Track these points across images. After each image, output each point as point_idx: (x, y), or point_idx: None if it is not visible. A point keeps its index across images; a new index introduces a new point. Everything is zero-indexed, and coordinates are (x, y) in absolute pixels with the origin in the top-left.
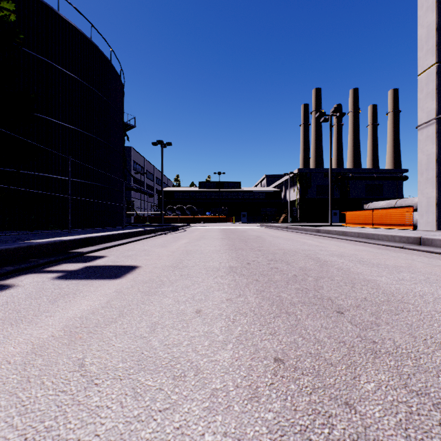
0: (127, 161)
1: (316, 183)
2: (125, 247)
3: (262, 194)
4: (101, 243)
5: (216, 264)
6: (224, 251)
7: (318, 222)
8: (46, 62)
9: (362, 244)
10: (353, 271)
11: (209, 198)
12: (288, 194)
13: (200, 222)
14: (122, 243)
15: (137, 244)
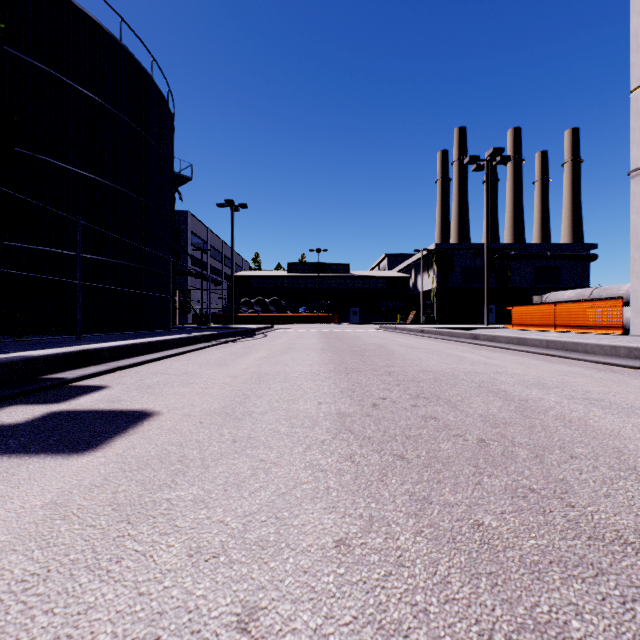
0: (181, 232)
1: (462, 265)
2: (155, 366)
3: (381, 281)
4: (114, 360)
5: (310, 408)
6: (326, 376)
7: (465, 322)
8: (48, 72)
9: (561, 361)
10: (597, 426)
11: (304, 288)
12: (420, 281)
13: (289, 322)
14: (153, 359)
15: (178, 360)
